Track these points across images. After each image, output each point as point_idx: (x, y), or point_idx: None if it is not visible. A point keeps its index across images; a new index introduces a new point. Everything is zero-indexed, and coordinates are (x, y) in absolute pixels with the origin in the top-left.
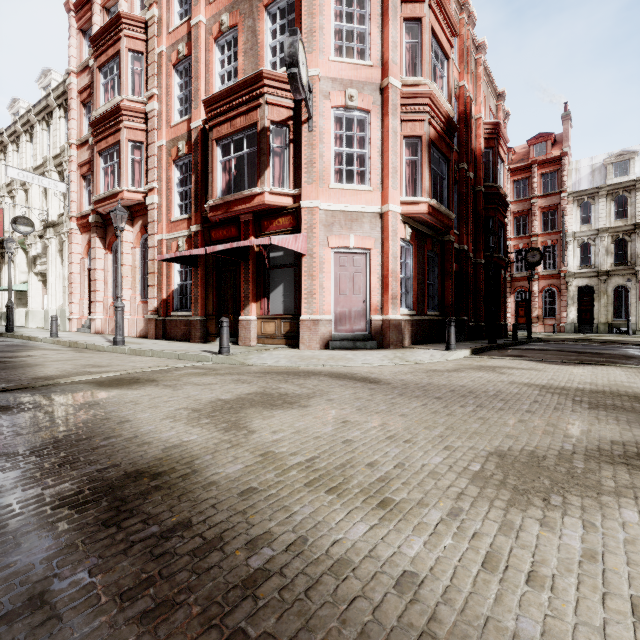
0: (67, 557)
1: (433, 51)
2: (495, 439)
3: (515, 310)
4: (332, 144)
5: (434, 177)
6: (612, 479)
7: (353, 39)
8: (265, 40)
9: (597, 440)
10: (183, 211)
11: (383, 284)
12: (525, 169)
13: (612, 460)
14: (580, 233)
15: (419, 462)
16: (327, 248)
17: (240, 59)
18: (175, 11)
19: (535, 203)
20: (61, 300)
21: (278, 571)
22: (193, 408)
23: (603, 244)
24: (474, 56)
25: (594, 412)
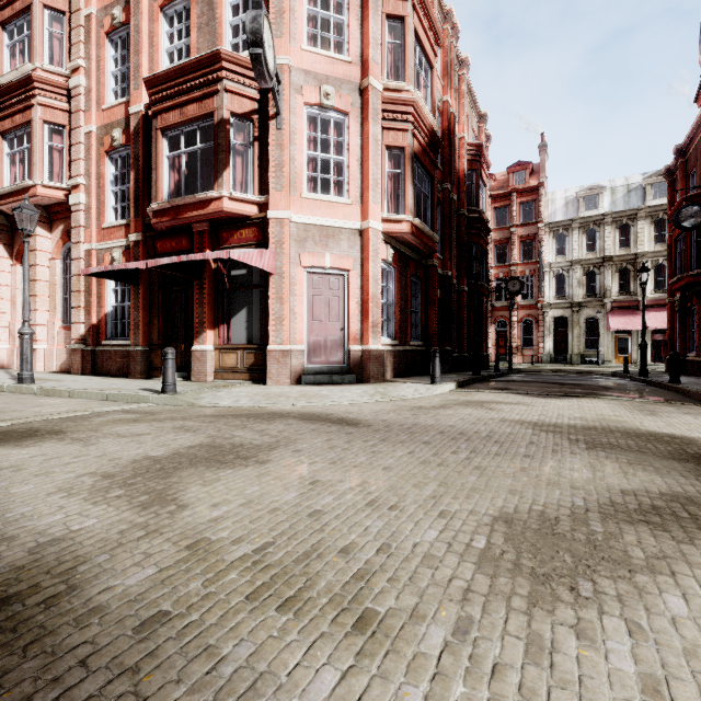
0: None
1: (417, 56)
2: (497, 497)
3: (496, 340)
4: (305, 147)
5: (418, 195)
6: (639, 546)
7: (329, 29)
8: (224, 16)
9: (607, 490)
10: (119, 215)
11: (363, 310)
12: (505, 197)
13: (630, 518)
14: (556, 264)
15: (409, 540)
16: (299, 267)
17: (193, 35)
18: None
19: (514, 232)
20: None
21: None
22: (104, 473)
23: (576, 276)
24: (457, 71)
25: (593, 453)
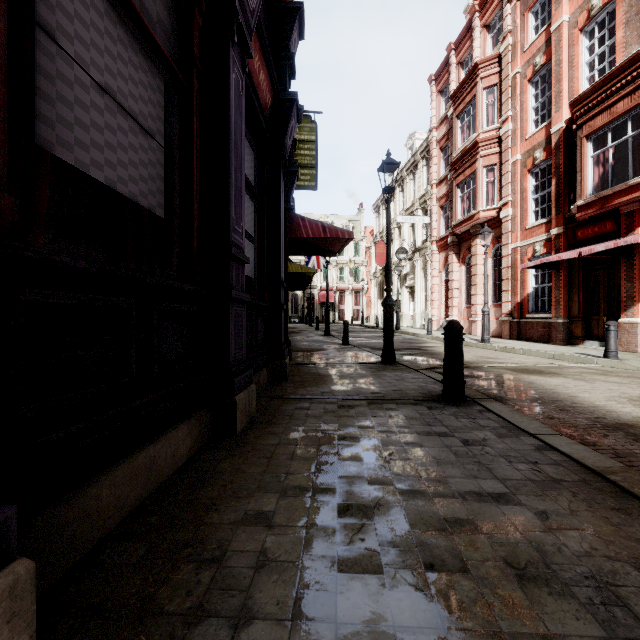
0: (627, 446)
1: None
2: None
3: None
4: None
5: None
6: None
7: None
8: None
9: None
10: (539, 216)
11: None
12: None
13: None
14: None
15: None
16: None
17: (618, 34)
18: (530, 28)
19: None
20: (423, 306)
21: None
22: (627, 398)
23: None
24: None
25: None
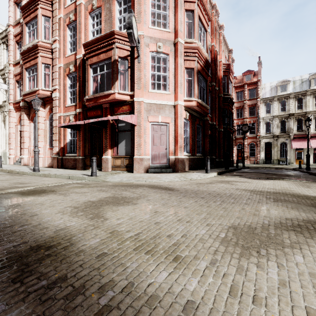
0: None
1: (199, 27)
2: (231, 219)
3: (237, 153)
4: (150, 70)
5: (200, 88)
6: (288, 239)
7: (160, 18)
8: (116, 15)
9: (279, 218)
10: (72, 101)
11: (175, 140)
12: (241, 87)
13: (287, 228)
14: (266, 117)
15: (194, 233)
16: (147, 122)
17: (102, 24)
18: None
19: (246, 103)
20: (4, 147)
21: (116, 306)
22: (74, 206)
23: (276, 123)
24: (218, 31)
25: (276, 203)
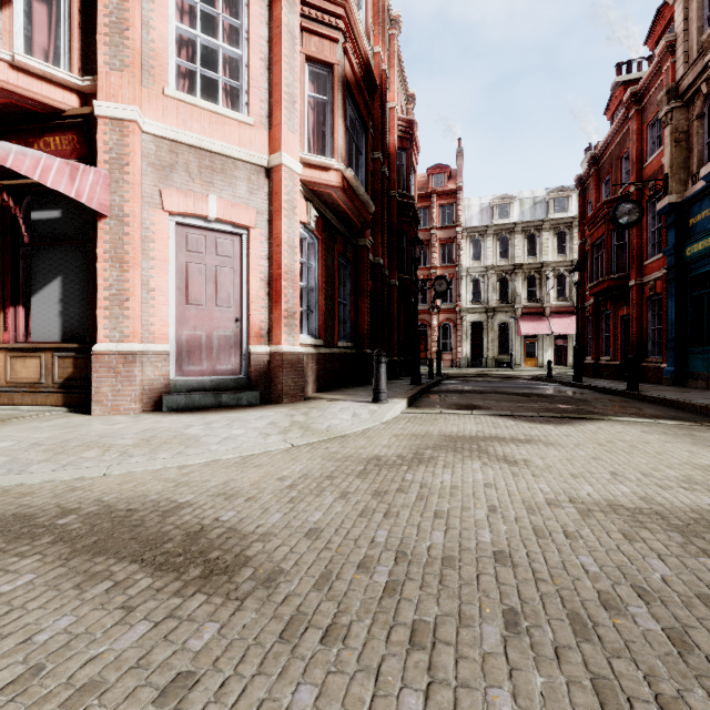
0: None
1: None
2: None
3: None
4: (171, 12)
5: (348, 146)
6: None
7: None
8: None
9: None
10: None
11: (272, 291)
12: (426, 198)
13: None
14: (472, 269)
15: None
16: (160, 211)
17: None
18: None
19: (435, 234)
20: None
21: None
22: None
23: (491, 281)
24: (388, 30)
25: None
